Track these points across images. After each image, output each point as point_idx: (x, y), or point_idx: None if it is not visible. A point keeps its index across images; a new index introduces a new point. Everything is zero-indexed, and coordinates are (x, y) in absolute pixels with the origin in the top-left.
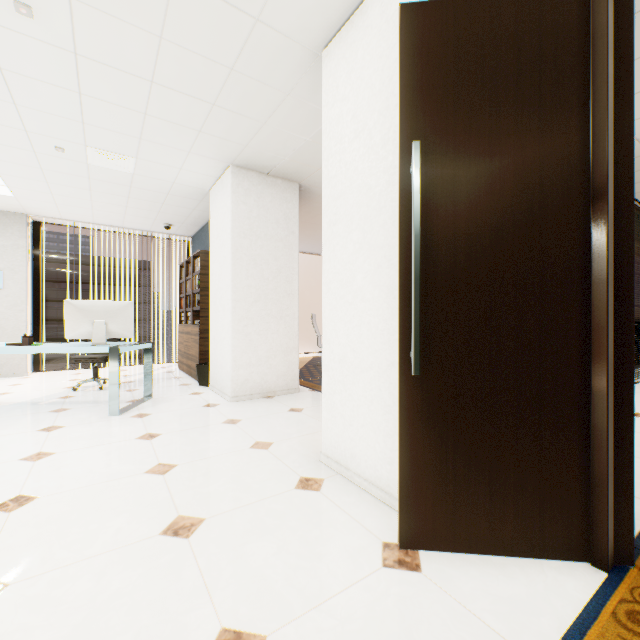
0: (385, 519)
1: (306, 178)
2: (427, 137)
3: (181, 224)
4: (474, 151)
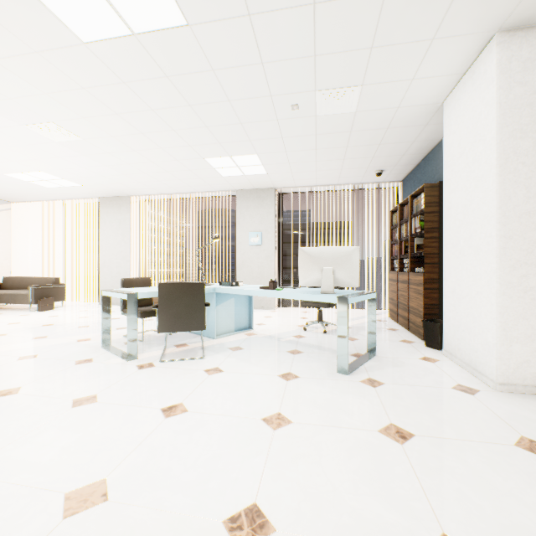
0: None
1: None
2: None
3: (392, 167)
4: None
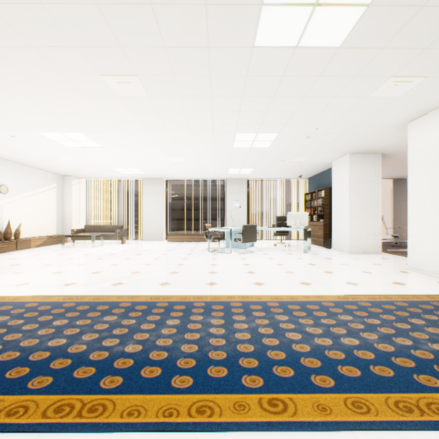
0: (438, 279)
1: (386, 151)
2: None
3: (306, 174)
4: None
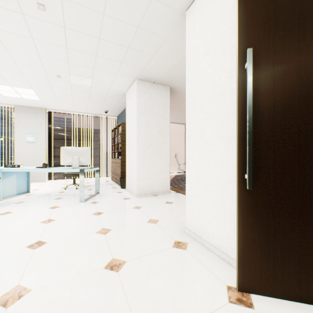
0: (226, 270)
1: (173, 83)
2: (255, 46)
3: (112, 110)
4: (287, 52)
